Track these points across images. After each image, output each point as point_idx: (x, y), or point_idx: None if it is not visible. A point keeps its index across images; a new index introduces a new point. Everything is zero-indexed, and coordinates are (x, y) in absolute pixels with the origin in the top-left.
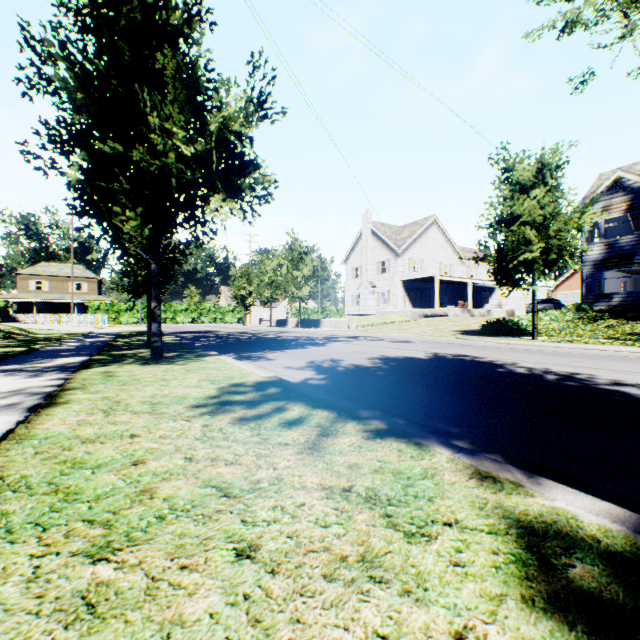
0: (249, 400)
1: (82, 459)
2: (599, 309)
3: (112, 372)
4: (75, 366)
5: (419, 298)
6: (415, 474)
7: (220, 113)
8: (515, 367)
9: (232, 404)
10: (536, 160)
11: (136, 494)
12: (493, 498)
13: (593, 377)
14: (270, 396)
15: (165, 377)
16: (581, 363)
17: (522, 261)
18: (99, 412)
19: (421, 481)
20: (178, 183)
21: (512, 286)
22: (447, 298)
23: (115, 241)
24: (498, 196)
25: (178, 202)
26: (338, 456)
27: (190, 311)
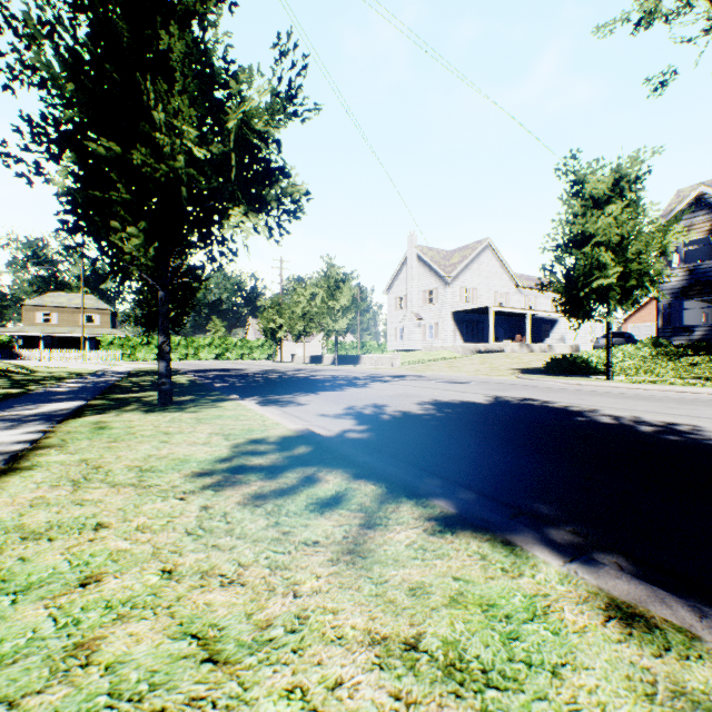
0: (269, 465)
1: (8, 572)
2: (679, 344)
3: (106, 422)
4: (64, 414)
5: (471, 331)
6: (517, 609)
7: (240, 108)
8: (597, 415)
9: (246, 471)
10: (612, 170)
11: (64, 654)
12: (662, 669)
13: (699, 429)
14: (297, 459)
15: (169, 430)
16: (676, 410)
17: (595, 288)
18: (67, 484)
19: (530, 625)
20: (191, 194)
21: (583, 317)
22: (503, 331)
23: (113, 263)
24: (567, 212)
25: (190, 216)
26: (392, 568)
27: (214, 346)
